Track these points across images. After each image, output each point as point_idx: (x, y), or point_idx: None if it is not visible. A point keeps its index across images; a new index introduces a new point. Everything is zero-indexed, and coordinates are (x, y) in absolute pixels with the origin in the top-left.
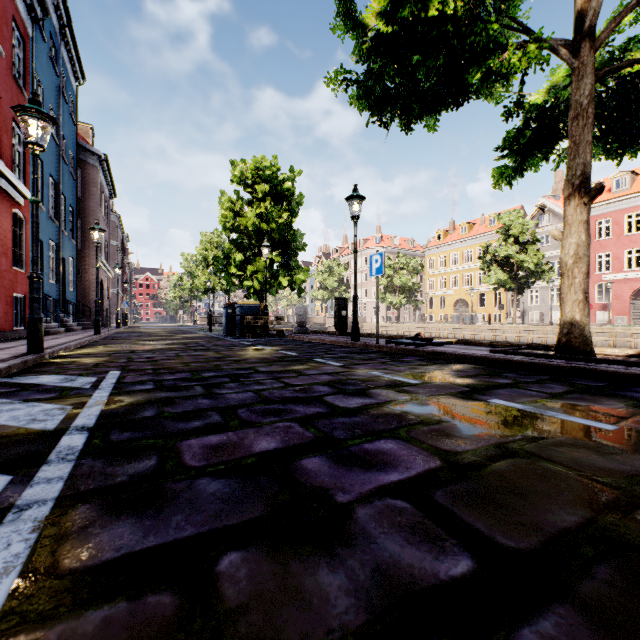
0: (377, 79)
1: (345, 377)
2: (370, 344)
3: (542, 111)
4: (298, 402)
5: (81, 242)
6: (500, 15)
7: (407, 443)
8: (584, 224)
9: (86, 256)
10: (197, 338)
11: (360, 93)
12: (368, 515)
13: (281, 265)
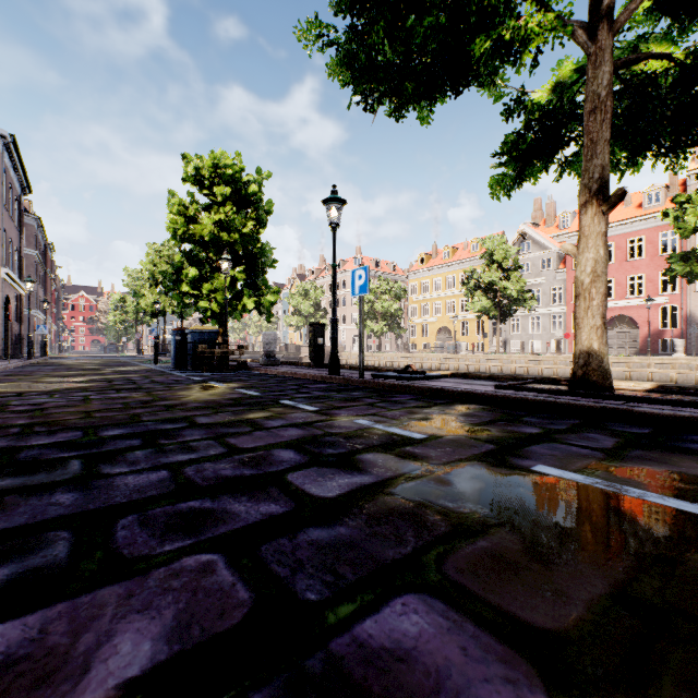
0: (363, 40)
1: (321, 431)
2: (352, 379)
3: (546, 112)
4: (241, 490)
5: None
6: None
7: (449, 607)
8: (602, 237)
9: None
10: (133, 372)
11: (341, 57)
12: None
13: (246, 284)
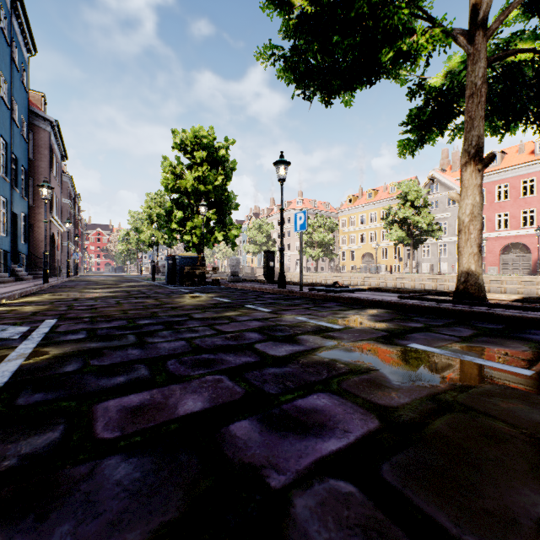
0: (302, 55)
1: (274, 323)
2: (295, 291)
3: (440, 92)
4: (229, 351)
5: (33, 199)
6: (408, 3)
7: (340, 397)
8: (478, 187)
9: (38, 212)
10: (140, 286)
11: (287, 67)
12: (309, 509)
13: (217, 222)
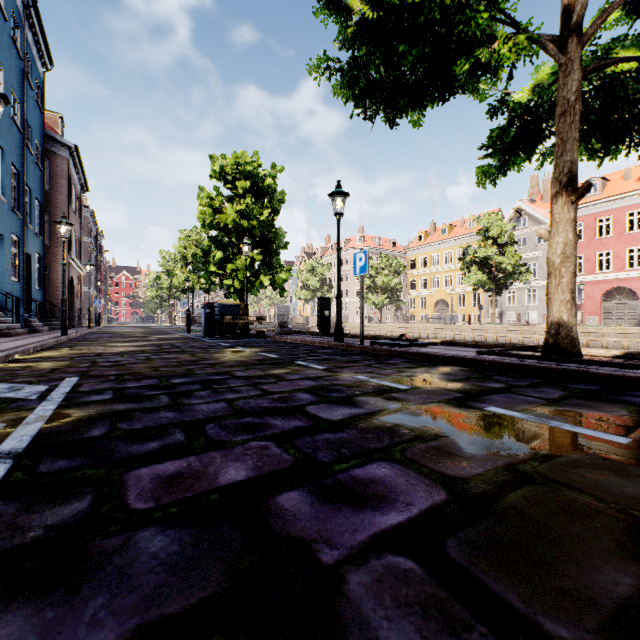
0: (362, 68)
1: (329, 382)
2: (354, 345)
3: (526, 110)
4: (276, 414)
5: (49, 237)
6: (488, 6)
7: (403, 467)
8: (571, 223)
9: (54, 252)
10: (173, 339)
11: (344, 82)
12: (363, 585)
13: (262, 264)
